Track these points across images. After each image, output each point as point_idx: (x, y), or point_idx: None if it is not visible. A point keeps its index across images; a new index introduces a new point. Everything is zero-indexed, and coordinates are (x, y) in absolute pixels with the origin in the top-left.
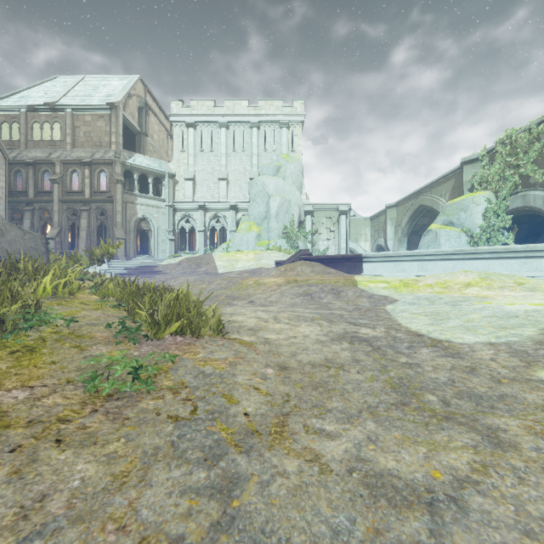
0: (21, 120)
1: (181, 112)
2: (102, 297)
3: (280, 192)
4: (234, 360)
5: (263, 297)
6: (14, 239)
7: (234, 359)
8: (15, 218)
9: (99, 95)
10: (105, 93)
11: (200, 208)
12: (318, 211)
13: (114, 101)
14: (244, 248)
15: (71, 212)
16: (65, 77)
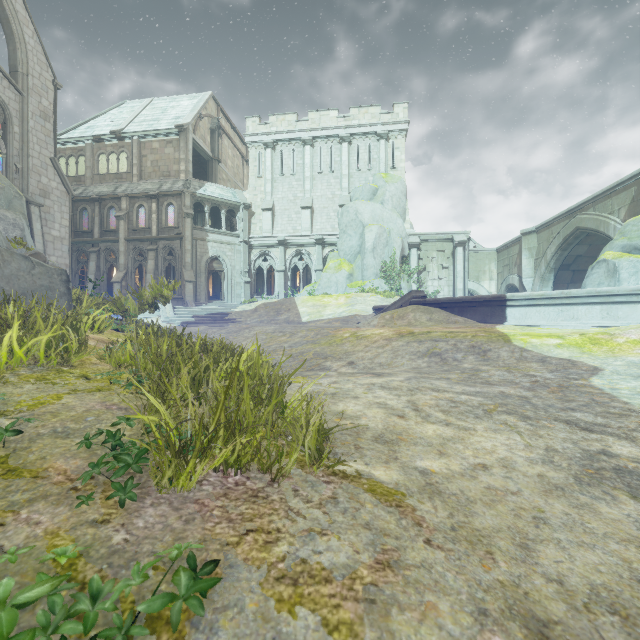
0: (87, 152)
1: (258, 131)
2: (115, 365)
3: (378, 220)
4: (375, 582)
5: (368, 356)
6: (16, 273)
7: (374, 576)
8: (81, 261)
9: (167, 118)
10: (174, 116)
11: (279, 244)
12: (426, 242)
13: (183, 123)
14: (332, 291)
15: (138, 252)
16: (133, 102)
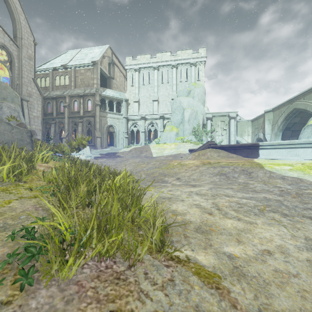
0: (50, 75)
1: (131, 63)
2: (47, 182)
3: (191, 106)
4: None
5: (187, 175)
6: (3, 132)
7: None
8: (47, 128)
9: (88, 58)
10: (91, 57)
11: (142, 118)
12: (215, 117)
13: (95, 60)
14: (168, 141)
15: (74, 123)
16: (72, 51)
